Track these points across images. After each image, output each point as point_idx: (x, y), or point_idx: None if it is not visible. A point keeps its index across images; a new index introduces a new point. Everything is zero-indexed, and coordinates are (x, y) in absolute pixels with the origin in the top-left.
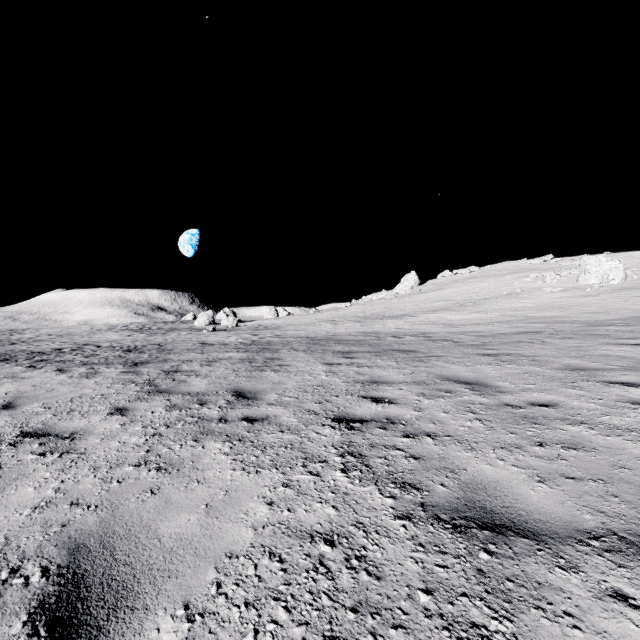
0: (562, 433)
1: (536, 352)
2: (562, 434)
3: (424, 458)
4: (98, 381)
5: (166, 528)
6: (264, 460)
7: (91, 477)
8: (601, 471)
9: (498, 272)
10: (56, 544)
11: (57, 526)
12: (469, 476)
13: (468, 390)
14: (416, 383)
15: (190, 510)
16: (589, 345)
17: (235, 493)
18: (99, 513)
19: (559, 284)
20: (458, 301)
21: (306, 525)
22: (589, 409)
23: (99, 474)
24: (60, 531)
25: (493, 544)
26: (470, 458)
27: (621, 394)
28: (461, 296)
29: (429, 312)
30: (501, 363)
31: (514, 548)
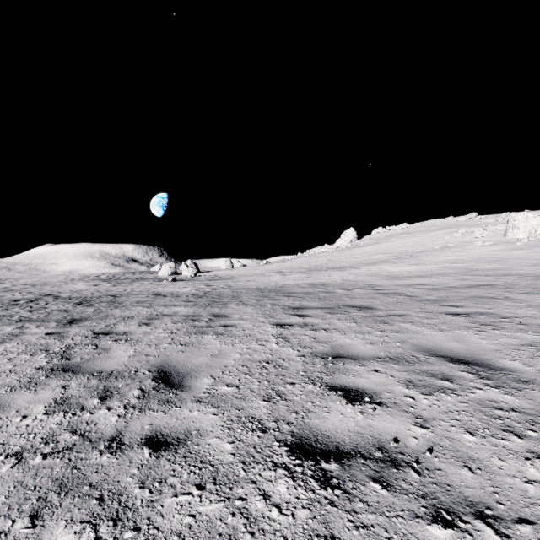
0: None
1: (513, 311)
2: None
3: None
4: (8, 348)
5: None
6: None
7: None
8: None
9: (428, 228)
10: None
11: None
12: None
13: (473, 376)
14: (393, 360)
15: None
16: None
17: None
18: None
19: (488, 238)
20: (395, 254)
21: None
22: None
23: None
24: None
25: None
26: None
27: None
28: (397, 249)
29: (370, 264)
30: (483, 327)
31: None
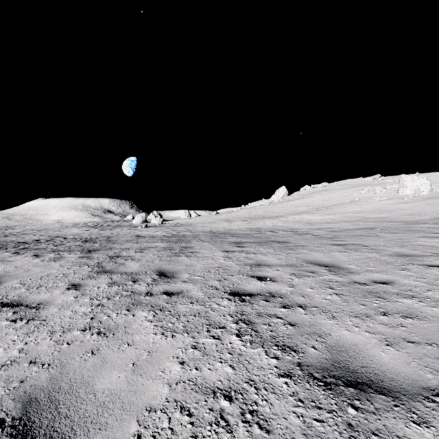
0: (399, 305)
1: (373, 243)
2: (399, 306)
3: (298, 325)
4: (62, 264)
5: (101, 384)
6: (178, 326)
7: (48, 340)
8: (433, 336)
9: (342, 186)
10: (14, 398)
11: (17, 382)
12: (333, 340)
13: (327, 271)
14: (289, 266)
15: (120, 368)
16: (410, 238)
17: (155, 354)
18: (50, 370)
19: (385, 195)
20: (315, 206)
21: (210, 382)
22: (417, 286)
23: (54, 337)
24: (18, 386)
25: (358, 400)
26: (333, 325)
27: (438, 274)
28: (317, 203)
29: (295, 214)
30: (348, 251)
31: (375, 404)
